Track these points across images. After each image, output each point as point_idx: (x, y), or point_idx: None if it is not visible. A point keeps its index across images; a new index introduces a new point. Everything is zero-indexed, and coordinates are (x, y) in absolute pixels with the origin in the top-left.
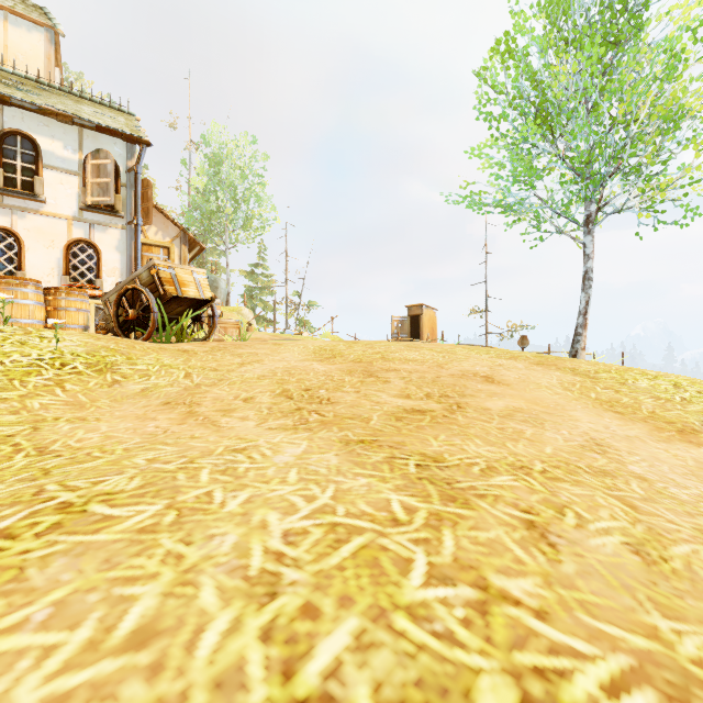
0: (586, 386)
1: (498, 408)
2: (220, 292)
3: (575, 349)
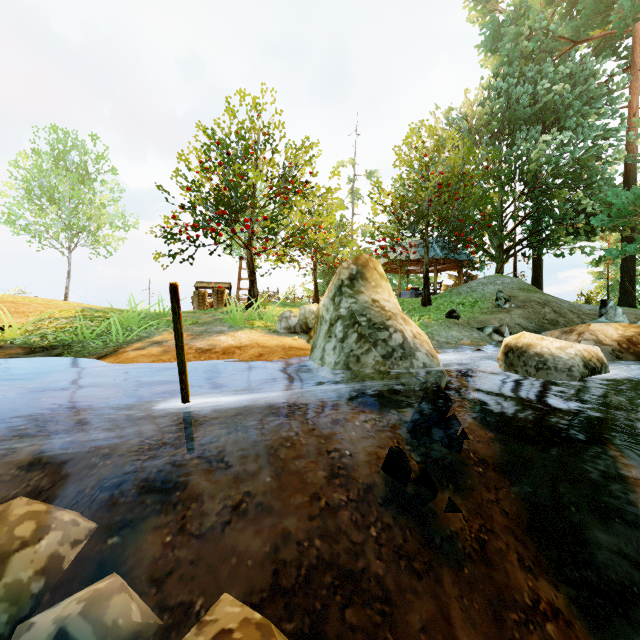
0: None
1: None
2: None
3: None
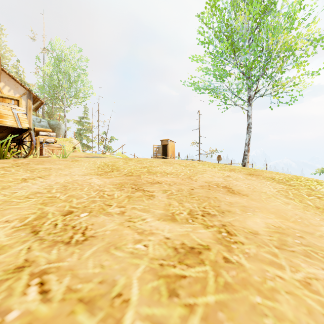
0: (295, 193)
1: (262, 229)
2: (61, 131)
3: (244, 162)
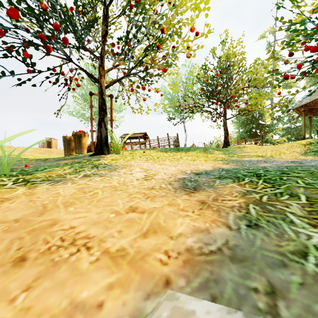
0: None
1: None
2: None
3: None
